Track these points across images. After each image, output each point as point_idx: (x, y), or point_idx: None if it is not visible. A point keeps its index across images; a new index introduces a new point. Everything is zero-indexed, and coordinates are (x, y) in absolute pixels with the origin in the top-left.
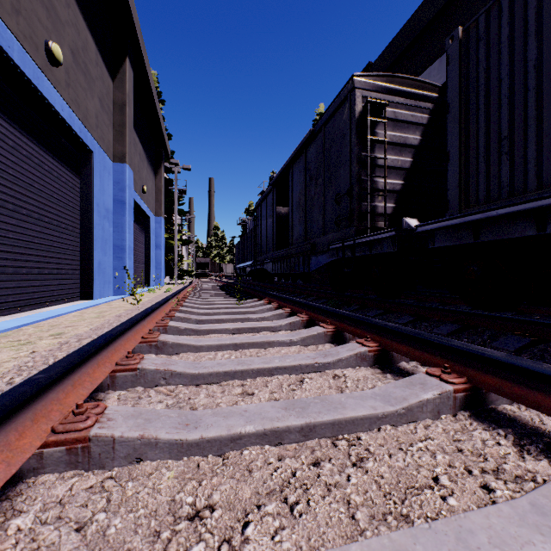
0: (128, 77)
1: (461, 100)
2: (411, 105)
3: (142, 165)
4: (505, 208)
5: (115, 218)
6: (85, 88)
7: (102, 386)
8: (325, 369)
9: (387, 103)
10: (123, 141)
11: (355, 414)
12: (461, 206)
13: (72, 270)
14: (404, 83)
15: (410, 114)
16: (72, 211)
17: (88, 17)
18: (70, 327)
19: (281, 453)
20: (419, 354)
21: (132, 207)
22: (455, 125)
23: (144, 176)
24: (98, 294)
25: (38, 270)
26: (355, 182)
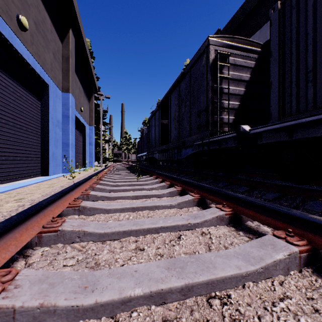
0: (71, 40)
1: (280, 48)
2: (244, 55)
3: (80, 95)
4: (312, 117)
5: (63, 126)
6: (44, 46)
7: (31, 244)
8: (195, 228)
9: (230, 54)
10: (68, 79)
11: (225, 274)
12: (279, 116)
13: (36, 158)
14: (240, 41)
15: (243, 61)
16: (36, 121)
17: (45, 3)
18: (29, 194)
19: (164, 314)
20: (264, 218)
21: (73, 119)
22: (276, 64)
23: (81, 102)
24: (52, 172)
25: (13, 158)
26: (210, 103)
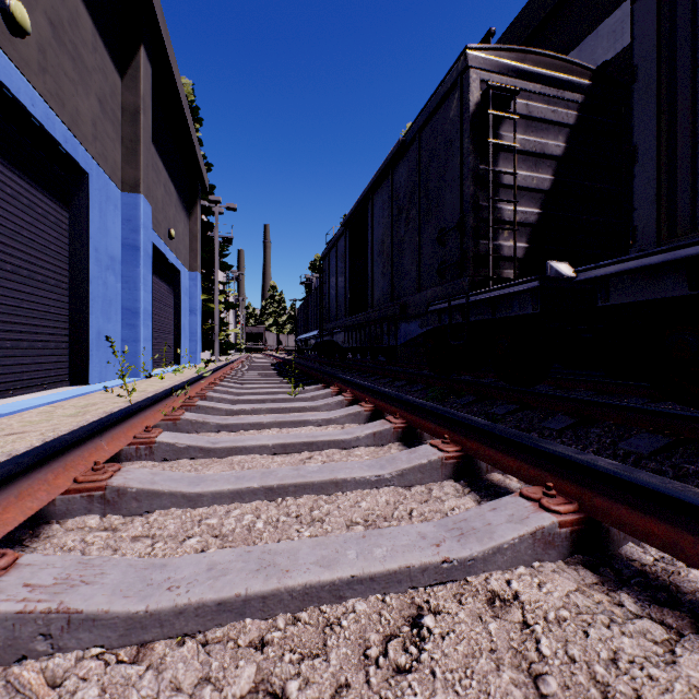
0: (144, 73)
1: (661, 56)
2: (551, 96)
3: (169, 201)
4: None
5: (125, 269)
6: (74, 80)
7: None
8: (466, 574)
9: (518, 90)
10: (136, 163)
11: None
12: (660, 234)
13: (55, 343)
14: (541, 62)
15: (550, 108)
16: (55, 257)
17: None
18: (14, 435)
19: None
20: None
21: (149, 254)
22: (650, 99)
23: (171, 216)
24: (97, 376)
25: None
26: (469, 208)
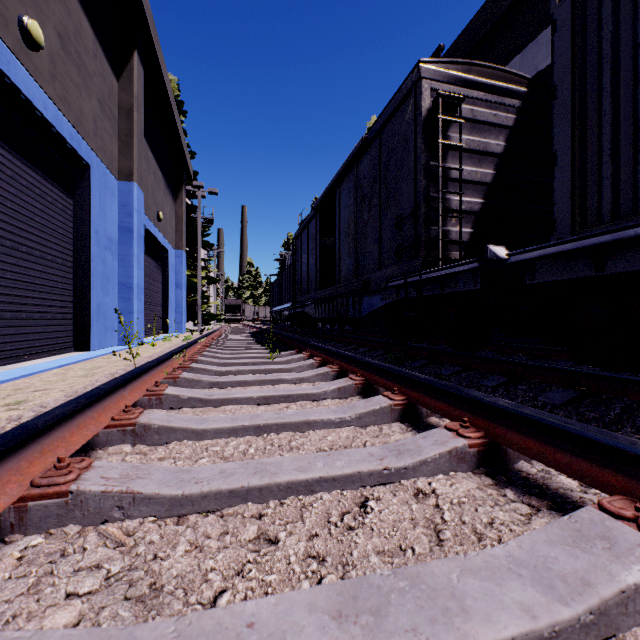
0: (137, 75)
1: (575, 79)
2: (493, 102)
3: (157, 187)
4: None
5: (121, 249)
6: (79, 84)
7: (0, 528)
8: (401, 479)
9: (464, 98)
10: (130, 154)
11: (496, 637)
12: (574, 225)
13: (62, 314)
14: (484, 73)
15: (492, 113)
16: (62, 239)
17: None
18: (39, 391)
19: None
20: (566, 459)
21: (142, 236)
22: (566, 114)
23: (159, 201)
24: (97, 343)
25: (11, 314)
26: (421, 199)
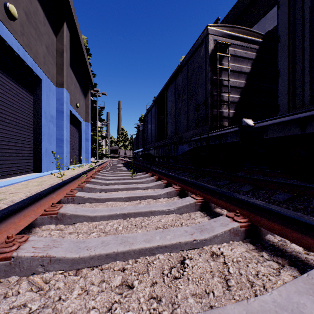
0: (66, 34)
1: (289, 32)
2: (244, 46)
3: (76, 91)
4: None
5: (57, 121)
6: (36, 38)
7: None
8: (203, 245)
9: (230, 44)
10: (62, 74)
11: None
12: (289, 108)
13: (27, 154)
14: (240, 31)
15: (244, 52)
16: (27, 116)
17: None
18: (12, 194)
19: None
20: (298, 236)
21: (68, 115)
22: (285, 50)
23: (77, 97)
24: (45, 168)
25: (1, 154)
26: (209, 95)
